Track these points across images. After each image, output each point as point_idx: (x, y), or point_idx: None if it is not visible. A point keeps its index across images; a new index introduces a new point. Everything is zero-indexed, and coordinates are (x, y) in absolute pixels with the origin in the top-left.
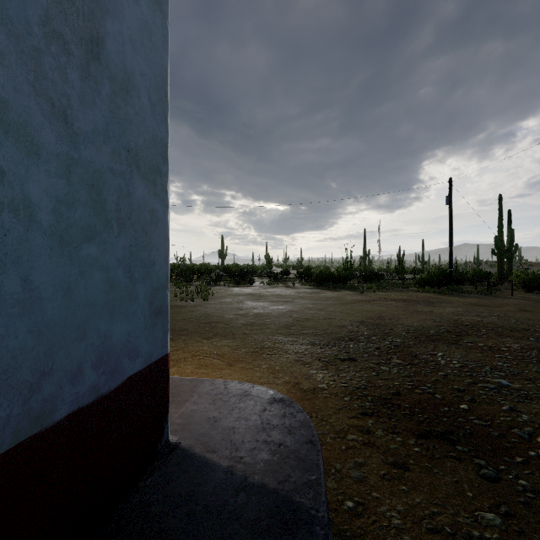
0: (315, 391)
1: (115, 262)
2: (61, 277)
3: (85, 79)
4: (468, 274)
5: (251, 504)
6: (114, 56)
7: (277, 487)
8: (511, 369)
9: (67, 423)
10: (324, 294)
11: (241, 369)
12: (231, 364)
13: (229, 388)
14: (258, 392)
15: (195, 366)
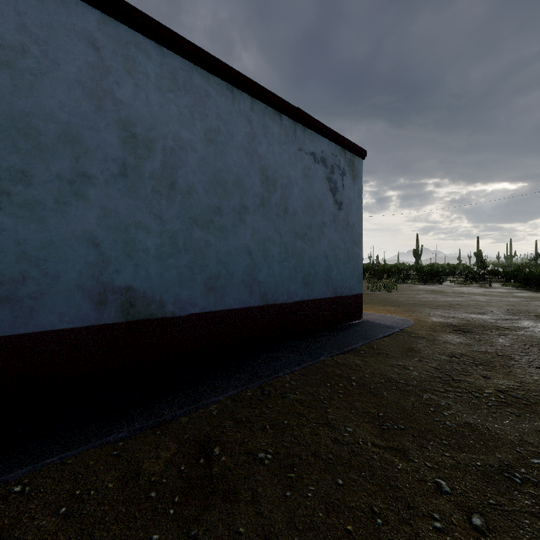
0: (424, 321)
1: (351, 267)
2: (344, 270)
3: (346, 232)
4: None
5: (382, 326)
6: (351, 222)
7: (391, 326)
8: None
9: (344, 297)
10: (518, 294)
11: (395, 314)
12: (391, 313)
13: (386, 316)
14: (398, 318)
15: (374, 312)
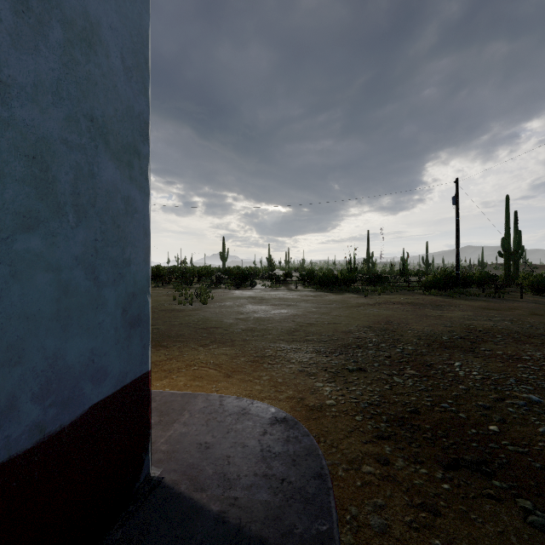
0: (323, 409)
1: (70, 261)
2: None
3: (21, 14)
4: (474, 277)
5: None
6: None
7: (279, 542)
8: (538, 381)
9: None
10: (328, 297)
11: (240, 381)
12: (229, 376)
13: (225, 405)
14: (258, 410)
15: (189, 378)
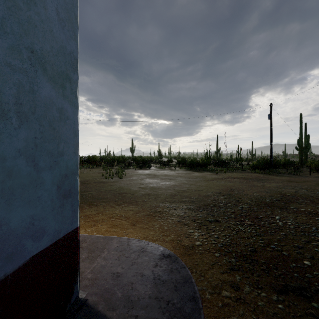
0: (193, 248)
1: (14, 152)
2: None
3: None
4: (281, 162)
5: None
6: None
7: None
8: None
9: None
10: (194, 174)
11: (140, 228)
12: (134, 224)
13: (131, 245)
14: (152, 249)
15: (108, 226)
